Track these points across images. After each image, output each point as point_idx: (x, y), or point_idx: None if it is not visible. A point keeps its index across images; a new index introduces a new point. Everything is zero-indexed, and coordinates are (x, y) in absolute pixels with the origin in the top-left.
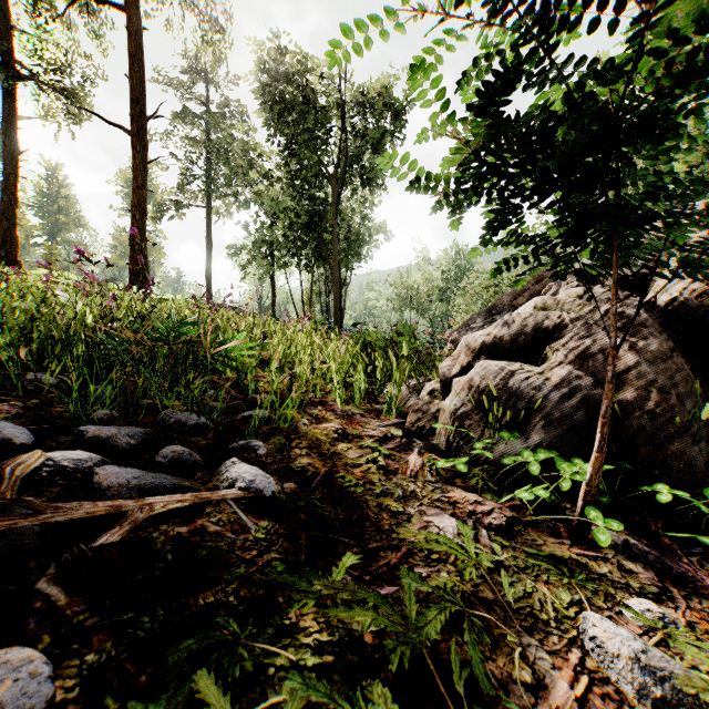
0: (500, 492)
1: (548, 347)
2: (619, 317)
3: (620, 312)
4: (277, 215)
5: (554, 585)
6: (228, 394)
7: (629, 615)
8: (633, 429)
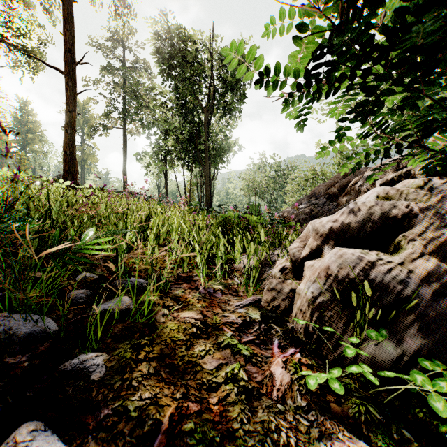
0: (387, 424)
1: (402, 236)
2: None
3: None
4: (168, 132)
5: None
6: (100, 276)
7: None
8: None
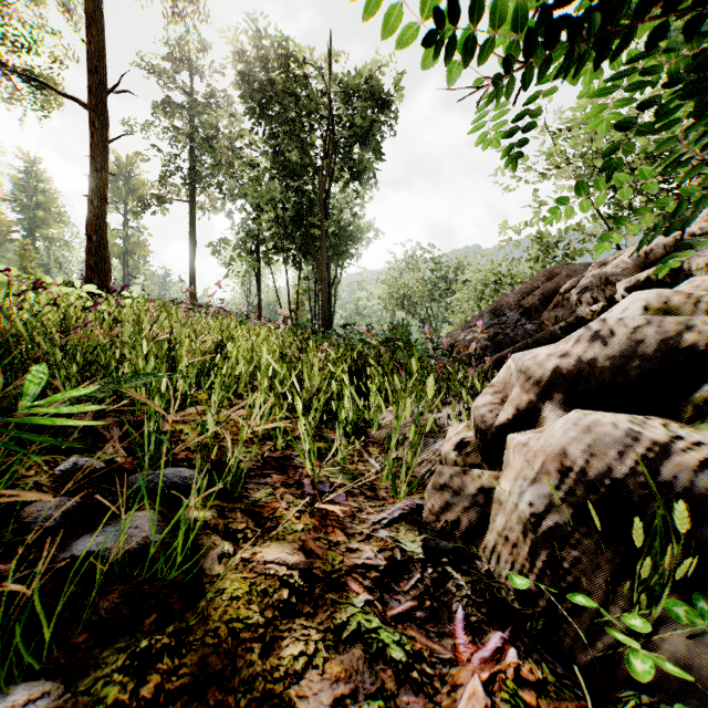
0: None
1: None
2: None
3: None
4: (261, 207)
5: None
6: (108, 462)
7: None
8: None
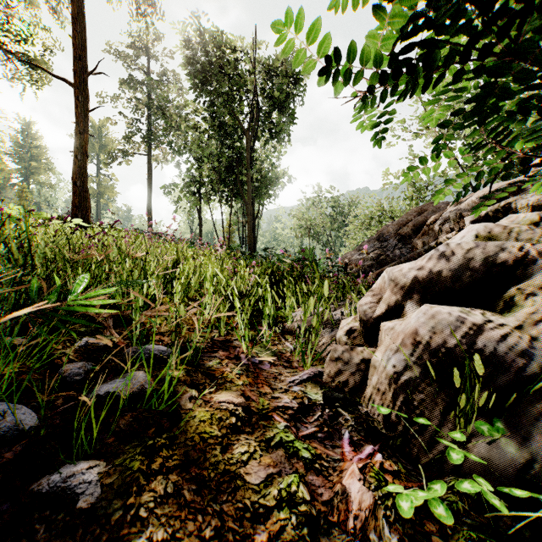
0: None
1: (515, 288)
2: None
3: None
4: (202, 160)
5: None
6: None
7: None
8: None
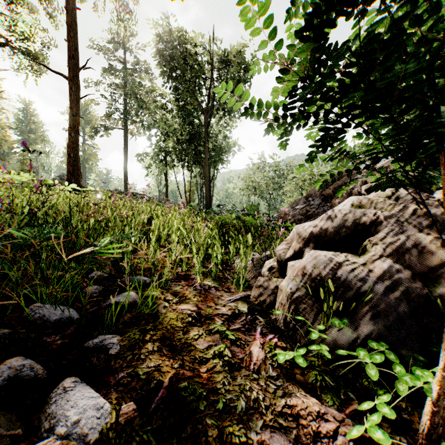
0: (337, 389)
1: (368, 240)
2: (426, 216)
3: (424, 211)
4: (168, 134)
5: None
6: (109, 274)
7: None
8: None
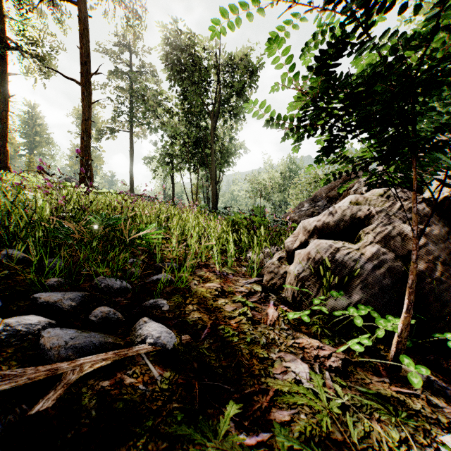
0: (333, 337)
1: (362, 230)
2: (410, 210)
3: (410, 207)
4: (175, 137)
5: (384, 422)
6: (143, 261)
7: (445, 450)
8: (424, 291)
